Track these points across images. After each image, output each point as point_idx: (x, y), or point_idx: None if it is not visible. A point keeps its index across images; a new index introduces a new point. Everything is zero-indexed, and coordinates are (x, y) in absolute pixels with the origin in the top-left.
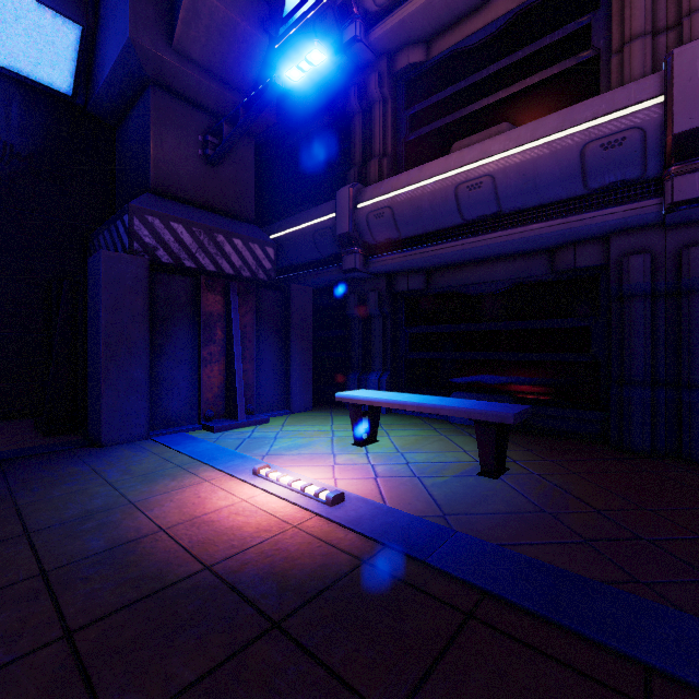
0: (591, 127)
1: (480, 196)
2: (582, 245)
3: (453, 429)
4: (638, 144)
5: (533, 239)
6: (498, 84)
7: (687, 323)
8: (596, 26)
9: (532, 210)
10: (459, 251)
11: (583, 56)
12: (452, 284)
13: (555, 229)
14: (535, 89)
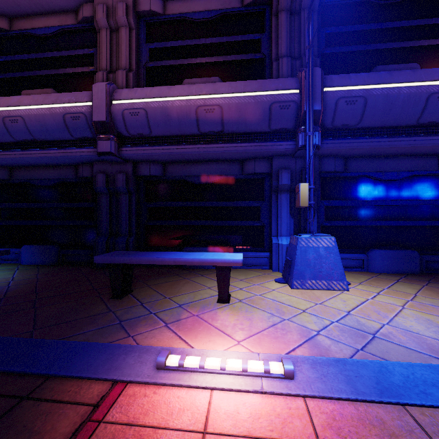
0: (67, 106)
1: (19, 127)
2: (86, 165)
3: (11, 268)
4: (85, 121)
5: (53, 158)
6: (54, 65)
7: (121, 207)
8: (96, 56)
9: (53, 142)
10: (14, 158)
11: (91, 68)
12: (26, 178)
13: (61, 155)
14: (72, 76)
